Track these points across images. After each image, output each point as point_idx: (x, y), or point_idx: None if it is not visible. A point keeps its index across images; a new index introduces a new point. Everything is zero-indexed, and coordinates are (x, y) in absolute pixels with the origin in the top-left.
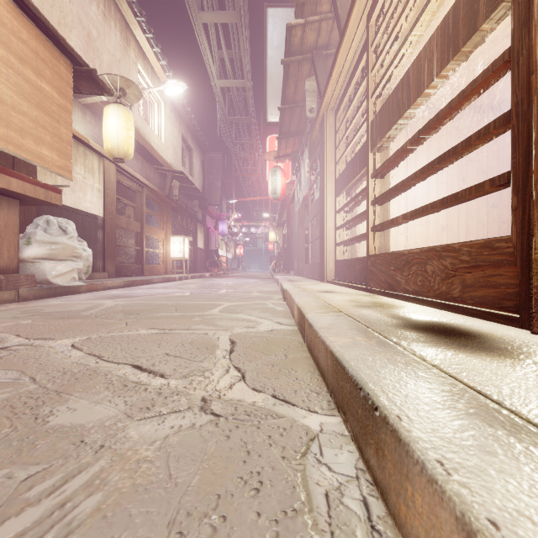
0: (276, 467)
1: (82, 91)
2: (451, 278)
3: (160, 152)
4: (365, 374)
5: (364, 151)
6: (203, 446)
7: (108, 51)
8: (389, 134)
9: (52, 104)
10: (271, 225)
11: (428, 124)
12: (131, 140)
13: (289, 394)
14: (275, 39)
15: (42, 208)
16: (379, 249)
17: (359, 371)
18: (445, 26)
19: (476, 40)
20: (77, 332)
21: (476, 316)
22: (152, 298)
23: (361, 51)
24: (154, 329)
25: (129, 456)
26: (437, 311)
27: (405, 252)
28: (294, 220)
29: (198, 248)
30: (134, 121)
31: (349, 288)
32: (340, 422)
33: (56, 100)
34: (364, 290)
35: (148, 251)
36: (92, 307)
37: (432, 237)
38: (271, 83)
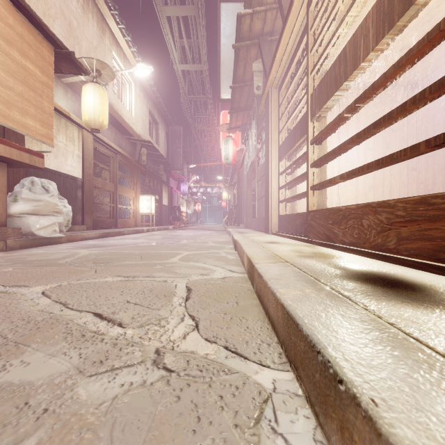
0: (229, 439)
1: (63, 71)
2: (387, 231)
3: (131, 125)
4: (321, 335)
5: (304, 121)
6: (152, 410)
7: (87, 39)
8: (327, 105)
9: (36, 81)
10: (224, 186)
11: (364, 94)
12: (105, 114)
13: (241, 345)
14: (227, 29)
15: (29, 171)
16: (318, 205)
17: (315, 331)
18: (380, 4)
19: (410, 14)
20: (50, 279)
21: (412, 266)
22: (122, 247)
23: (302, 35)
24: (119, 276)
25: (71, 423)
26: (374, 261)
27: (342, 208)
28: (243, 182)
29: (163, 205)
30: (109, 98)
31: (291, 239)
32: (292, 379)
33: (39, 78)
34: (304, 241)
35: (121, 208)
36: (68, 255)
37: (361, 195)
38: (224, 66)
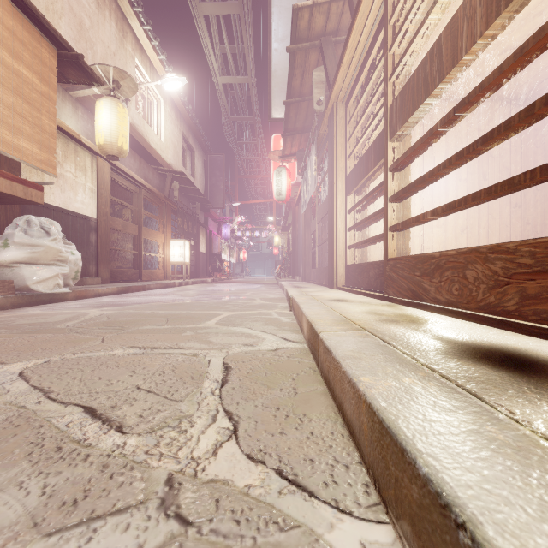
0: None
1: (70, 80)
2: (504, 287)
3: (160, 151)
4: (459, 485)
5: (380, 142)
6: None
7: (103, 42)
8: (413, 118)
9: (32, 91)
10: (276, 229)
11: (467, 98)
12: (126, 136)
13: (303, 468)
14: (280, 31)
15: (27, 208)
16: (399, 251)
17: (444, 475)
18: None
19: None
20: (38, 352)
21: (546, 337)
22: (144, 306)
23: (377, 30)
24: (133, 347)
25: None
26: (486, 328)
27: (435, 255)
28: (300, 223)
29: (200, 252)
30: (131, 118)
31: (363, 296)
32: (393, 541)
33: (37, 87)
34: (381, 298)
35: (147, 256)
36: (72, 317)
37: (451, 239)
38: (276, 77)
